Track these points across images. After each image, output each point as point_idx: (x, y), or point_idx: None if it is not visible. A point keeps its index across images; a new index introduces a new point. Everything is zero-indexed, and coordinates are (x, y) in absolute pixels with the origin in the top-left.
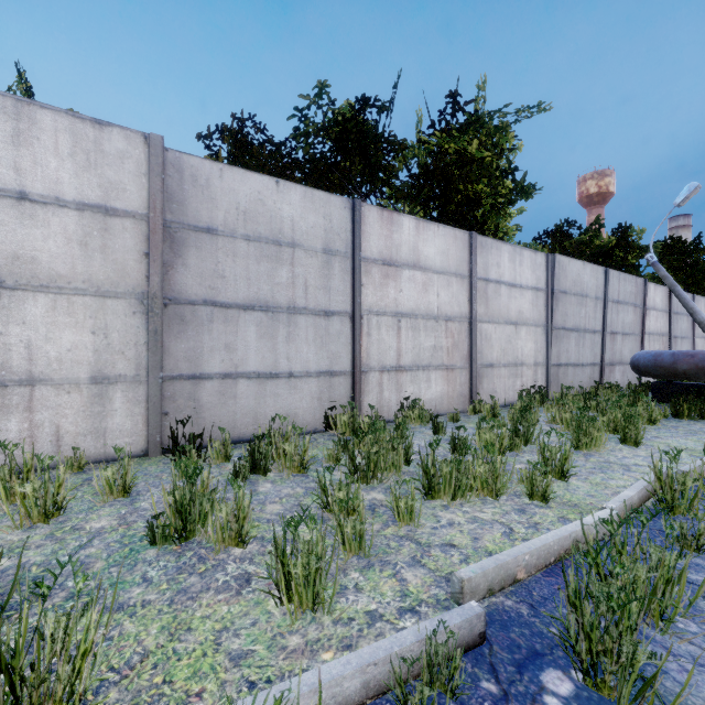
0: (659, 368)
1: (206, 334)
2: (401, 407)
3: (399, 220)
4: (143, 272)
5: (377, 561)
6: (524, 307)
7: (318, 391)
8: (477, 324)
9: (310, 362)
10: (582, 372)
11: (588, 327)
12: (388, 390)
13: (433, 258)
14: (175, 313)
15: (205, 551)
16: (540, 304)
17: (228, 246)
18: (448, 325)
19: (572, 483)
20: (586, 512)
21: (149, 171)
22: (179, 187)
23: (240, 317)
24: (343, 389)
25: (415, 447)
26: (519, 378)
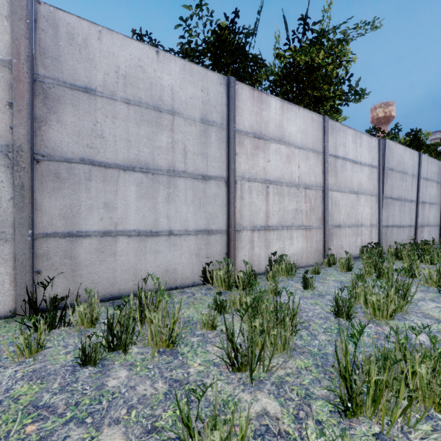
0: None
1: (84, 192)
2: (269, 261)
3: (267, 100)
4: (7, 123)
5: None
6: (363, 180)
7: (197, 248)
8: (329, 192)
9: (188, 222)
10: (402, 232)
11: (407, 197)
12: (258, 246)
13: (295, 135)
14: (49, 170)
15: None
16: (374, 178)
17: (107, 107)
18: (307, 192)
19: None
20: None
21: (12, 14)
22: (53, 43)
23: (120, 177)
24: (219, 246)
25: (292, 305)
26: (359, 236)
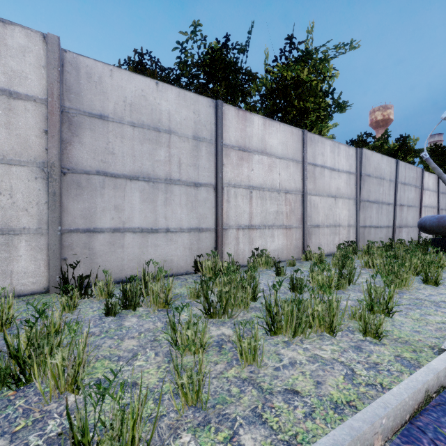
0: (441, 227)
1: (99, 197)
2: (252, 255)
3: (251, 118)
4: (43, 146)
5: (214, 415)
6: (341, 185)
7: (189, 243)
8: (308, 196)
9: (182, 221)
10: (380, 232)
11: (385, 201)
12: (242, 243)
13: (276, 147)
14: (73, 180)
15: (38, 398)
16: (352, 183)
17: (117, 130)
18: (287, 196)
19: (395, 318)
20: (419, 350)
21: (47, 64)
22: (75, 81)
23: (127, 185)
24: (208, 241)
25: (262, 286)
26: (337, 235)
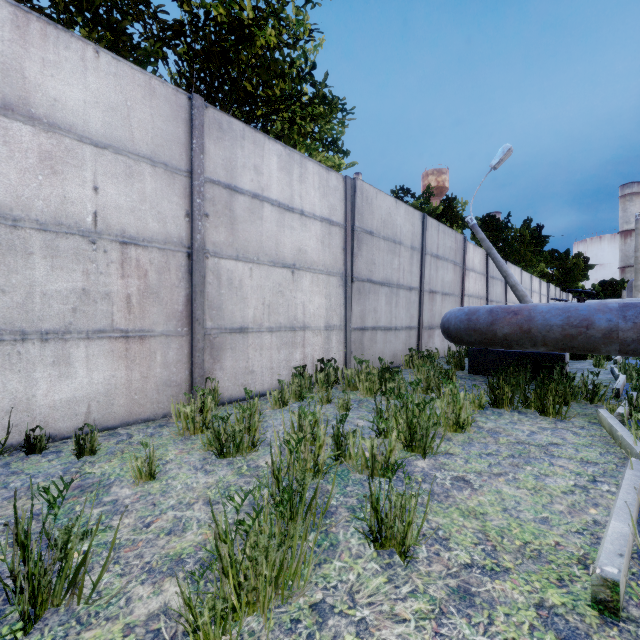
0: (473, 332)
1: None
2: None
3: None
4: None
5: None
6: (309, 245)
7: None
8: (210, 259)
9: None
10: (395, 338)
11: (403, 282)
12: None
13: (80, 110)
14: None
15: None
16: (335, 244)
17: None
18: (130, 253)
19: None
20: None
21: None
22: None
23: None
24: None
25: None
26: (299, 348)
